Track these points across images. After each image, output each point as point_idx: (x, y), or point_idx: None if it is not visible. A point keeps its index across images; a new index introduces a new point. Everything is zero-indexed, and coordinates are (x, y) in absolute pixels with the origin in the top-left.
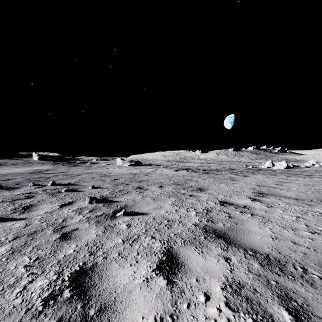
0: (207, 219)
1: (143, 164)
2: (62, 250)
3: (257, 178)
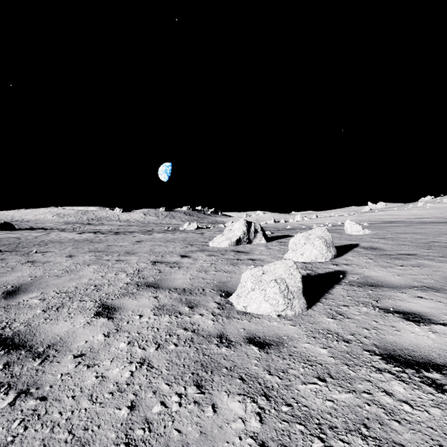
0: (94, 249)
1: (16, 228)
2: (9, 261)
3: (156, 235)
